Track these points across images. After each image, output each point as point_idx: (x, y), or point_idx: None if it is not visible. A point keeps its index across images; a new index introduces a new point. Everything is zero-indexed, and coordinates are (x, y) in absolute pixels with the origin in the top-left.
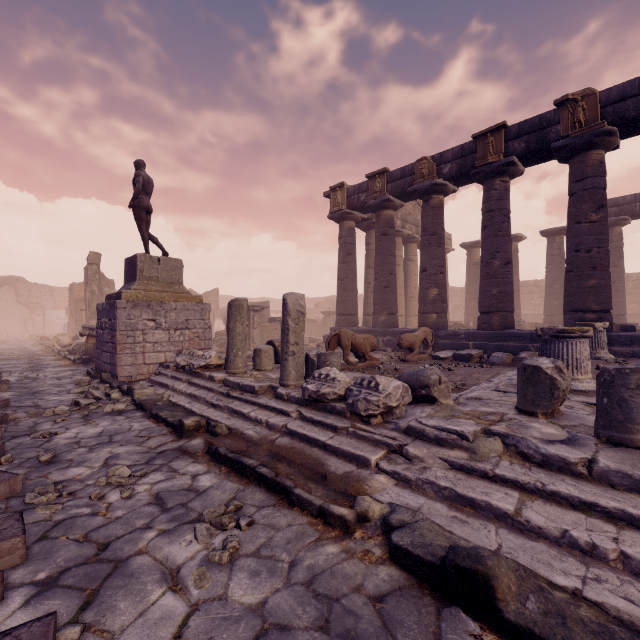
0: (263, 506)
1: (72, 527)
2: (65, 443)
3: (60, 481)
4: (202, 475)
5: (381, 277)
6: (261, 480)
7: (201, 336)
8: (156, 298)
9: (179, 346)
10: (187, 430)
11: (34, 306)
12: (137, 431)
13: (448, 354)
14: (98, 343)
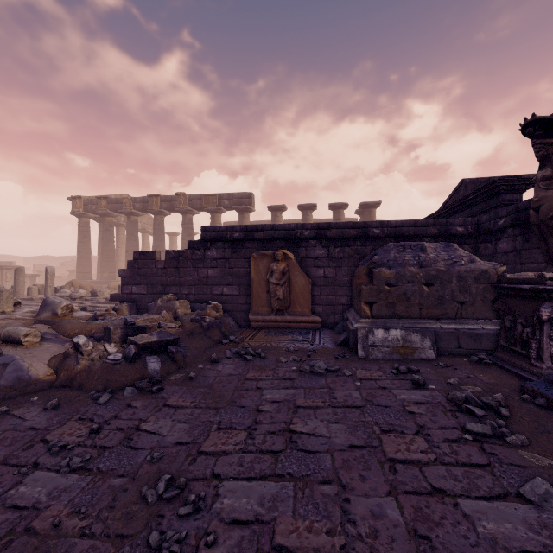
0: None
1: None
2: None
3: None
4: None
5: (105, 253)
6: None
7: None
8: None
9: None
10: None
11: None
12: None
13: None
14: None
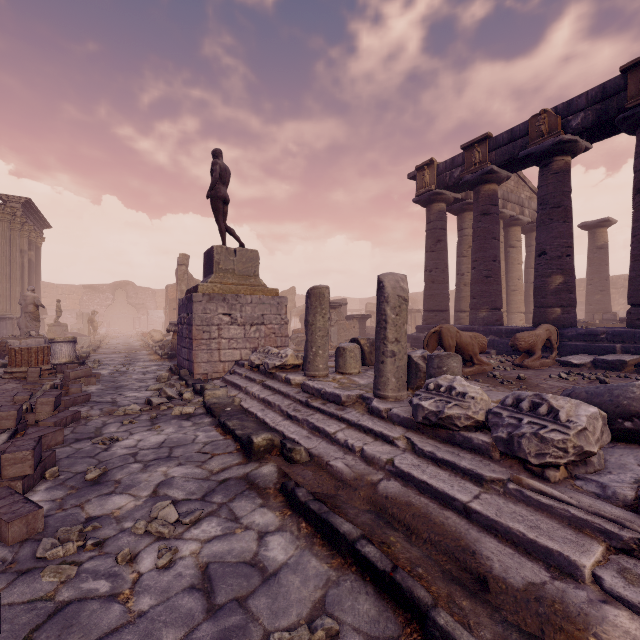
0: (376, 637)
1: (72, 625)
2: (121, 454)
3: (94, 517)
4: (272, 535)
5: (481, 265)
6: (365, 567)
7: (277, 332)
8: (232, 291)
9: (254, 343)
10: (256, 451)
11: (140, 307)
12: (201, 444)
13: (584, 359)
14: (179, 339)
